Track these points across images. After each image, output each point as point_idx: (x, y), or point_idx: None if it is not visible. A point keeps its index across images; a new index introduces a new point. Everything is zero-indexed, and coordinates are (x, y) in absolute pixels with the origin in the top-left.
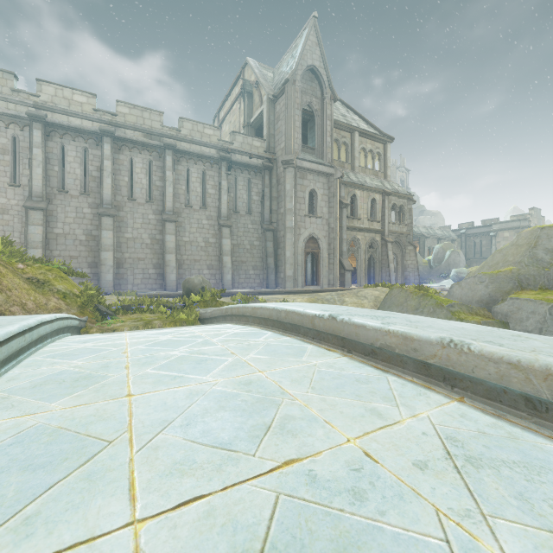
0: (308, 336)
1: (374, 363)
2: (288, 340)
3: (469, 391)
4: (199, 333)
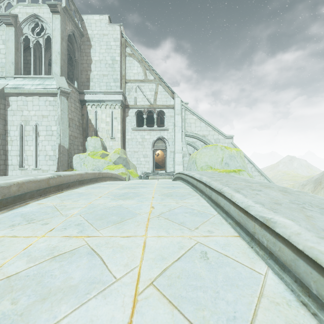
0: (35, 197)
1: (71, 189)
2: (45, 200)
3: (85, 183)
4: (33, 242)
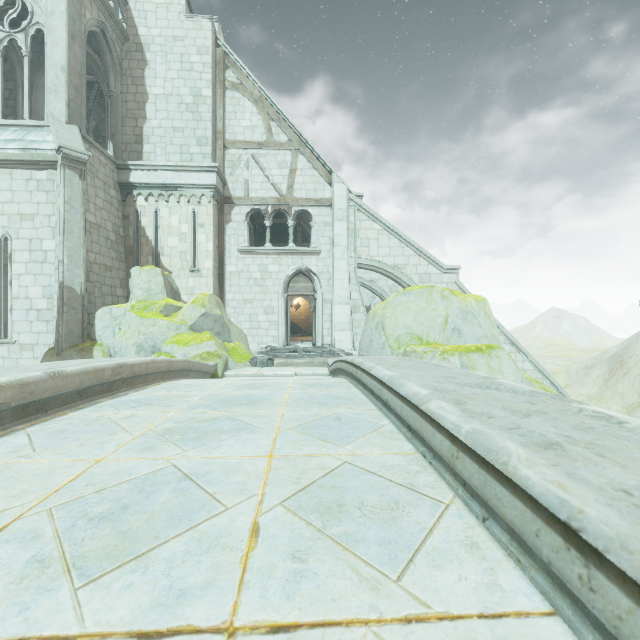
0: None
1: None
2: None
3: (55, 408)
4: None
